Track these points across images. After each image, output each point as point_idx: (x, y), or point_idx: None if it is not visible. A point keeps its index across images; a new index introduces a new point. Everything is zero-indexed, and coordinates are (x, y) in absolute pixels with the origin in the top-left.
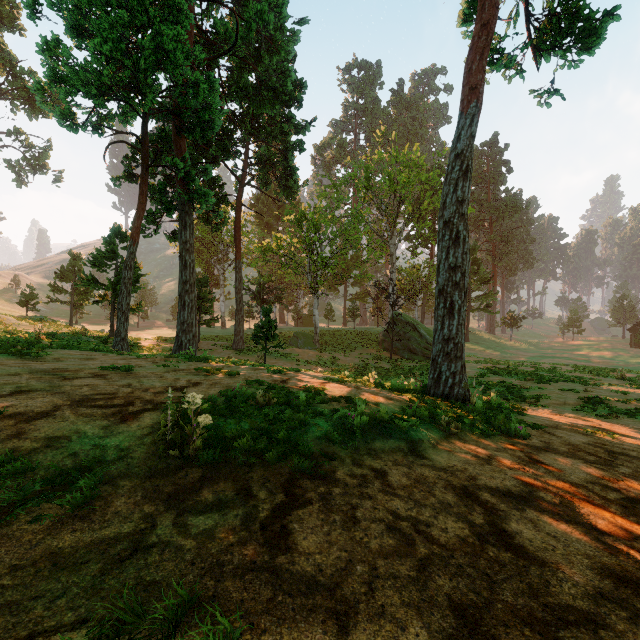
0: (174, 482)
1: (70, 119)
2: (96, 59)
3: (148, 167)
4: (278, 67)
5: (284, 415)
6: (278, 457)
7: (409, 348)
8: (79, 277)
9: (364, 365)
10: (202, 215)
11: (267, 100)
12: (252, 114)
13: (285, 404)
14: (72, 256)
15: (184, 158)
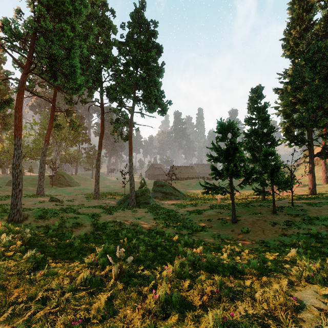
0: None
1: None
2: None
3: None
4: None
5: None
6: None
7: (60, 183)
8: None
9: None
10: None
11: None
12: None
13: None
14: None
15: None
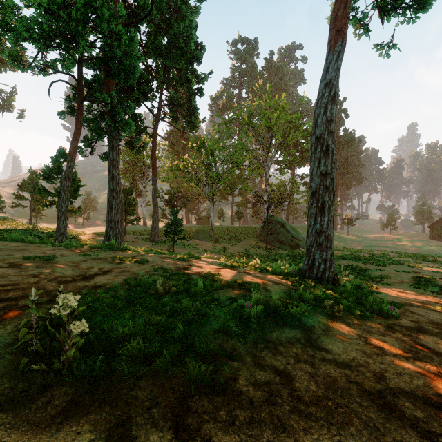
0: (26, 418)
1: (17, 59)
2: (36, 9)
3: (82, 101)
4: (184, 31)
5: (182, 306)
6: (172, 361)
7: (279, 240)
8: (32, 187)
9: (247, 252)
10: (128, 142)
11: (175, 56)
12: (164, 67)
13: (184, 292)
14: (31, 173)
15: (111, 95)
